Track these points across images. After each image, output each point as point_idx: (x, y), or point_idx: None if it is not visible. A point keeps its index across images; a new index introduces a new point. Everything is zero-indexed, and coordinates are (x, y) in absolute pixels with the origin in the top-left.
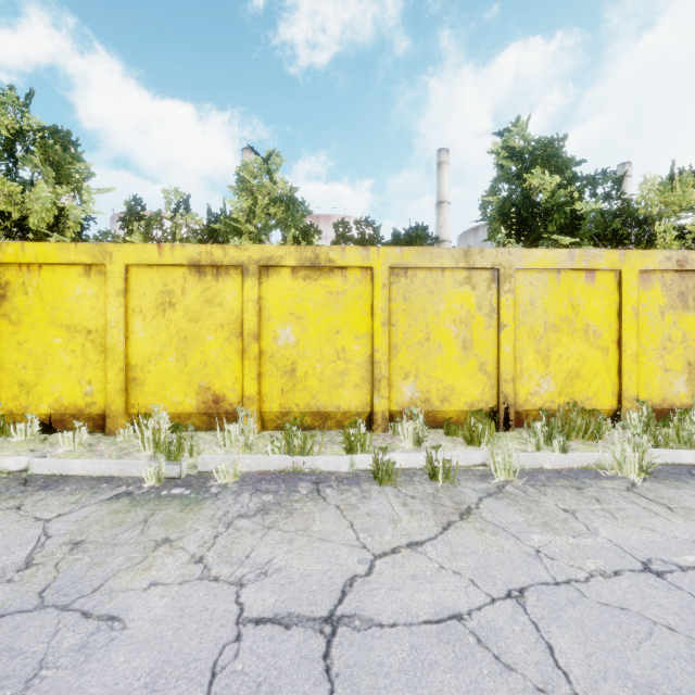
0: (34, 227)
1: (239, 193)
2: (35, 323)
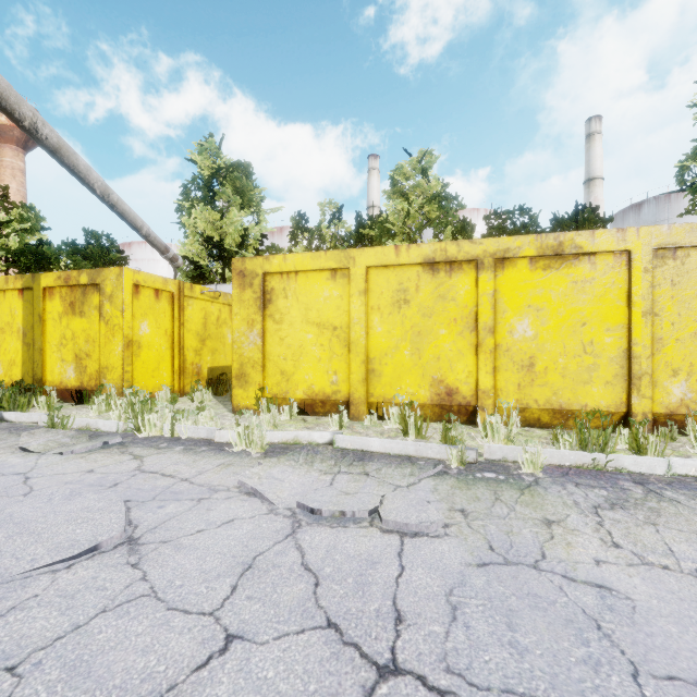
0: (227, 247)
1: (391, 197)
2: (292, 321)
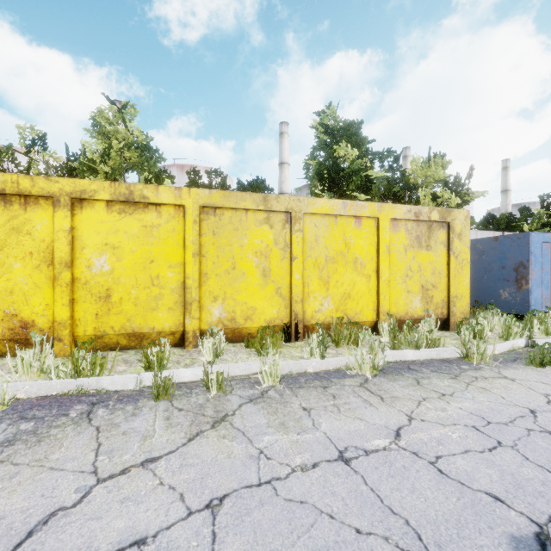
0: None
1: (96, 137)
2: None
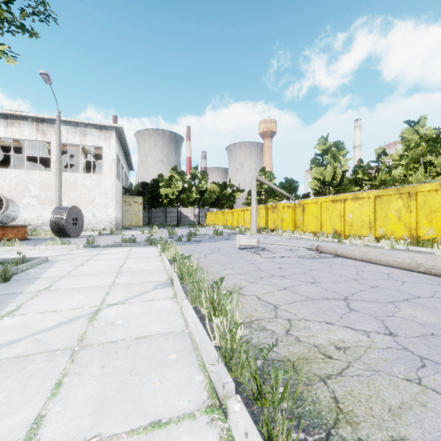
0: (327, 180)
1: (404, 143)
2: (308, 214)
